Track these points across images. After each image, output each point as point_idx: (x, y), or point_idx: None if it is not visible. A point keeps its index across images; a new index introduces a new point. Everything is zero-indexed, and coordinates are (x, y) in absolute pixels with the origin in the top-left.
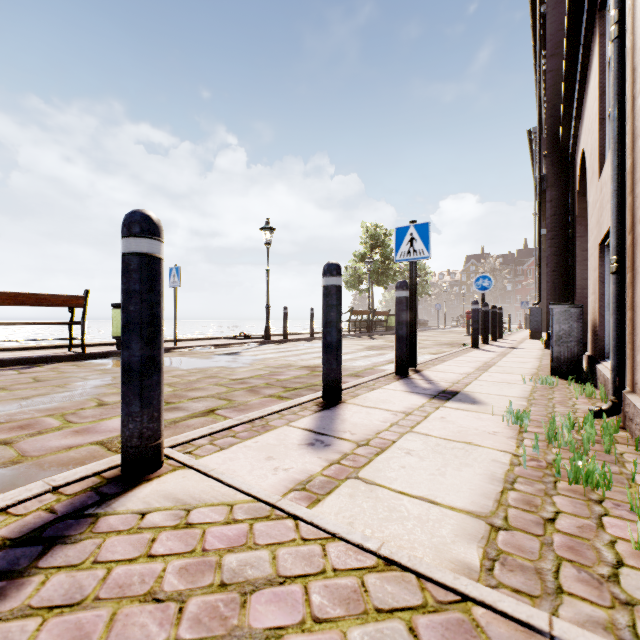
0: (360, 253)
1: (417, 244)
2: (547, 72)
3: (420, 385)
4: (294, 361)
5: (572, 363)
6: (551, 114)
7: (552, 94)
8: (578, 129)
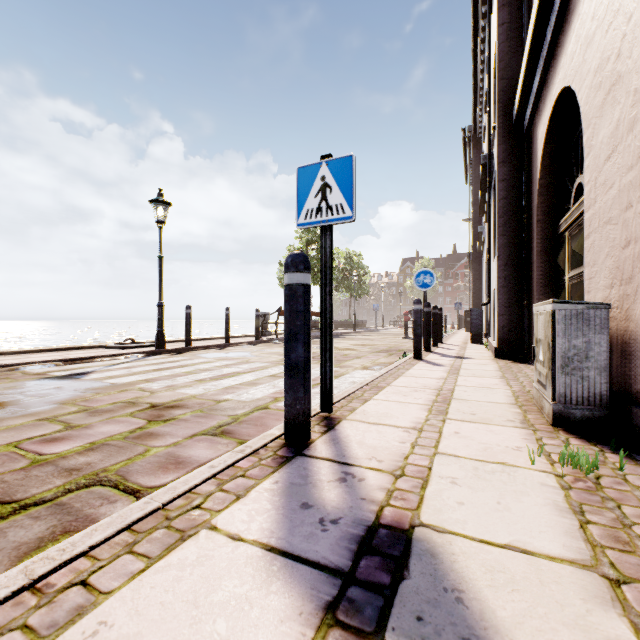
0: (295, 248)
1: (333, 195)
2: (499, 25)
3: (319, 495)
4: (151, 392)
5: (591, 406)
6: (503, 75)
7: (504, 51)
8: (545, 77)
